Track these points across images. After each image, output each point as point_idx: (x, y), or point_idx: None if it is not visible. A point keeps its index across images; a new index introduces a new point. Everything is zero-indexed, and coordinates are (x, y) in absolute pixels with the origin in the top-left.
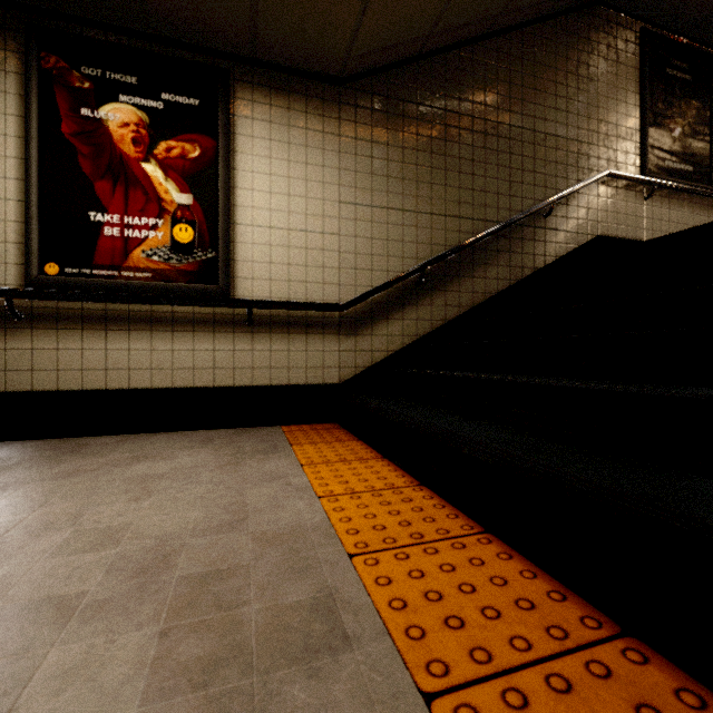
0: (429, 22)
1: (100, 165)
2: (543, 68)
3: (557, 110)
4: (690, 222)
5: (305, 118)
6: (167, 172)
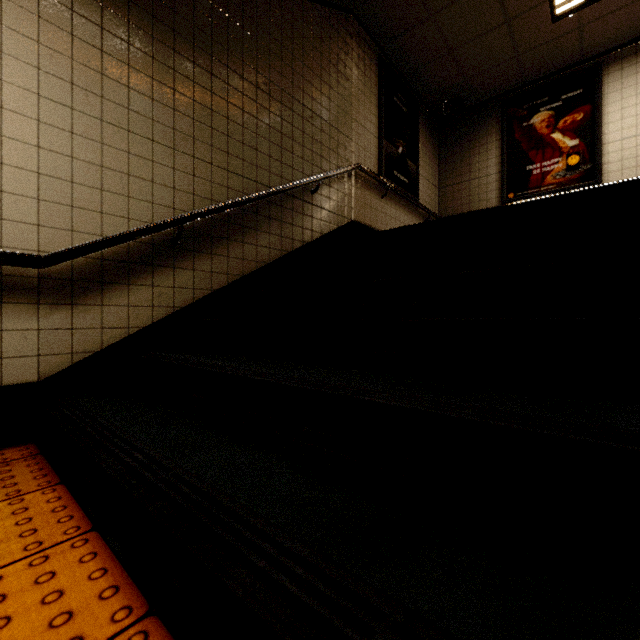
0: None
1: None
2: (310, 46)
3: (322, 94)
4: (406, 222)
5: None
6: None
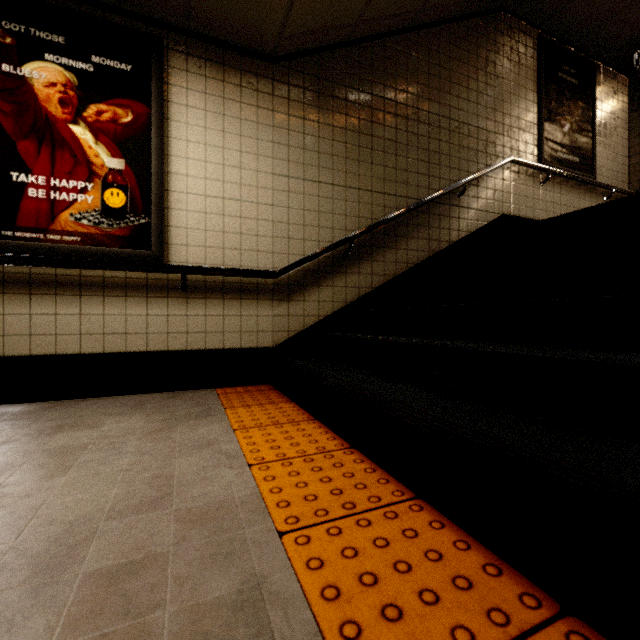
0: (357, 10)
1: (24, 124)
2: (457, 63)
3: (469, 102)
4: (576, 205)
5: (240, 92)
6: (97, 135)
